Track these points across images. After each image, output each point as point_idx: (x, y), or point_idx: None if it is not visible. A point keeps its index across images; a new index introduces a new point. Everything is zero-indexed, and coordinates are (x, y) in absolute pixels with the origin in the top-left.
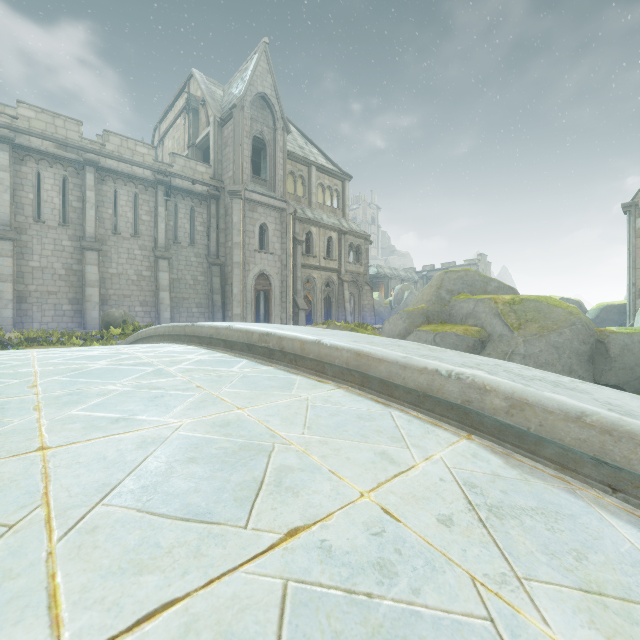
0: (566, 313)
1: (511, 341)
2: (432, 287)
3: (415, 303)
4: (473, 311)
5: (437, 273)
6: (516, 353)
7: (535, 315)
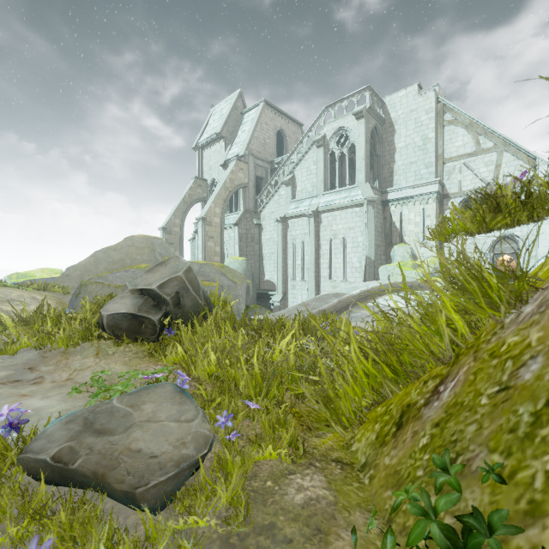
0: (240, 273)
1: (236, 289)
2: (143, 248)
3: (117, 261)
4: (200, 271)
5: (136, 236)
6: (240, 295)
7: (232, 274)
